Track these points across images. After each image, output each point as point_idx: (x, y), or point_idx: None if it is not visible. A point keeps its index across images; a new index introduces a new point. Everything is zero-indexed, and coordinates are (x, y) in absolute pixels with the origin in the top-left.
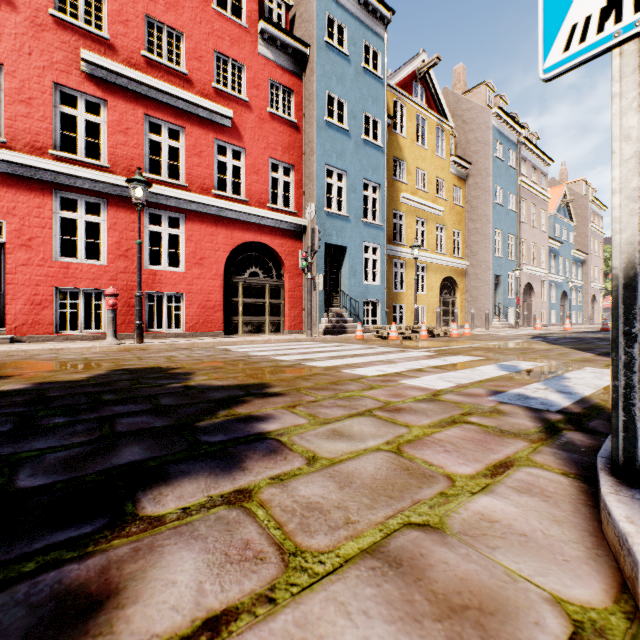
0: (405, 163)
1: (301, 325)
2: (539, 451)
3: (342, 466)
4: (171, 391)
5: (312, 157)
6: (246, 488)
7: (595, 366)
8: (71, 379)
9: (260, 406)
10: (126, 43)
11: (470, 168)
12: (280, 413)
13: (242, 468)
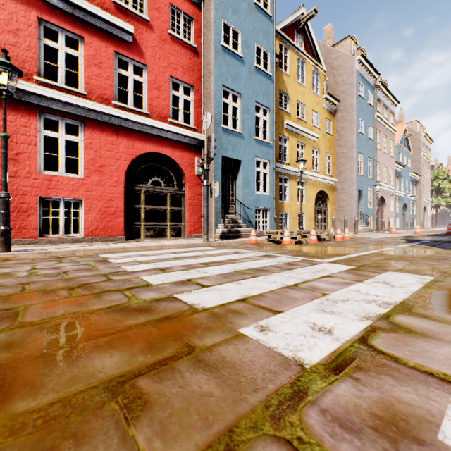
0: (288, 96)
1: (200, 230)
2: None
3: None
4: None
5: (210, 78)
6: None
7: None
8: None
9: None
10: None
11: (338, 104)
12: None
13: None
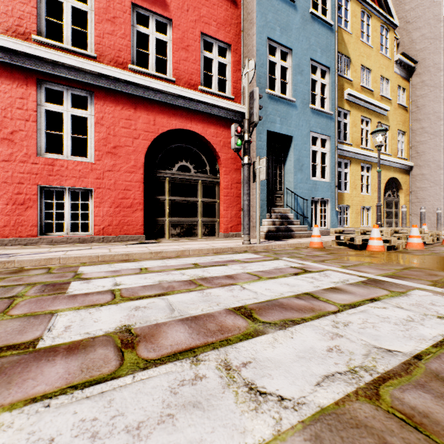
0: (349, 59)
1: (239, 227)
2: None
3: None
4: None
5: (251, 30)
6: None
7: None
8: None
9: None
10: None
11: (415, 67)
12: None
13: None
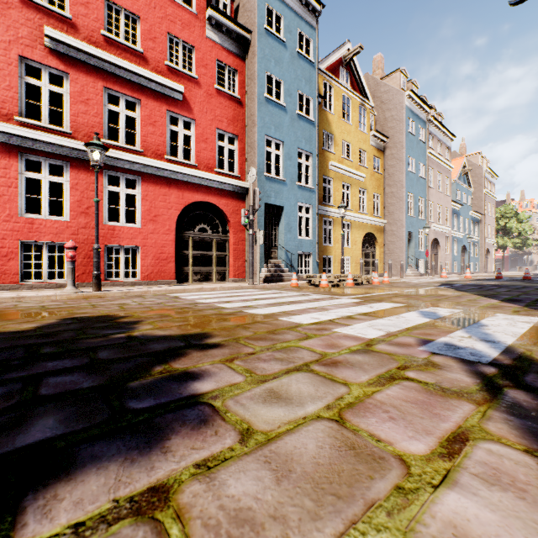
0: (333, 136)
1: (244, 274)
2: (489, 417)
3: (279, 444)
4: (112, 342)
5: (253, 128)
6: (164, 484)
7: (505, 312)
8: (18, 329)
9: (198, 360)
10: (87, 23)
11: (387, 141)
12: (217, 369)
13: (165, 449)
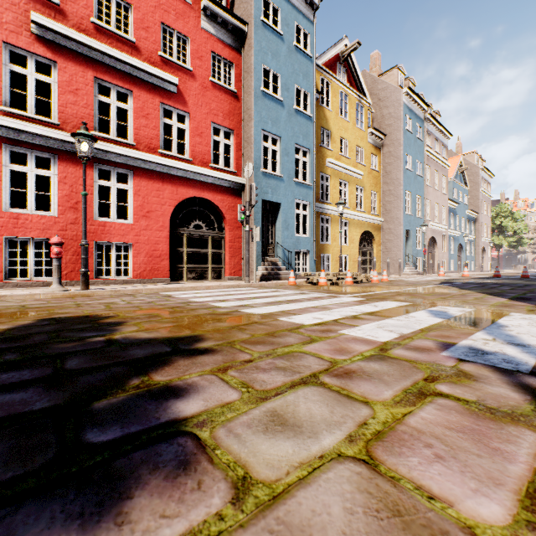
0: (330, 132)
1: (240, 272)
2: None
3: (290, 505)
4: (87, 348)
5: (250, 123)
6: None
7: (519, 311)
8: None
9: (184, 370)
10: (76, 9)
11: (385, 139)
12: (206, 381)
13: (121, 518)
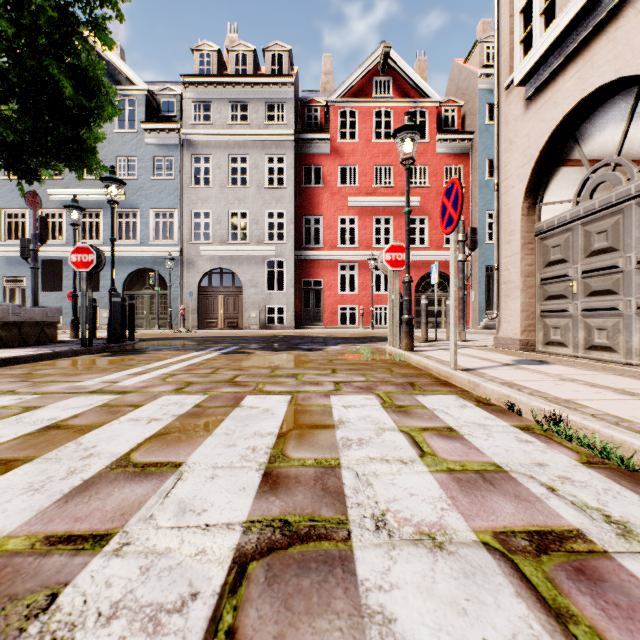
0: None
1: (468, 323)
2: None
3: None
4: (383, 338)
5: (475, 208)
6: None
7: None
8: (357, 336)
9: None
10: (365, 184)
11: None
12: None
13: None
